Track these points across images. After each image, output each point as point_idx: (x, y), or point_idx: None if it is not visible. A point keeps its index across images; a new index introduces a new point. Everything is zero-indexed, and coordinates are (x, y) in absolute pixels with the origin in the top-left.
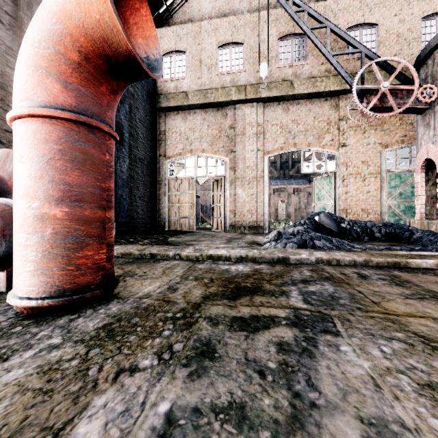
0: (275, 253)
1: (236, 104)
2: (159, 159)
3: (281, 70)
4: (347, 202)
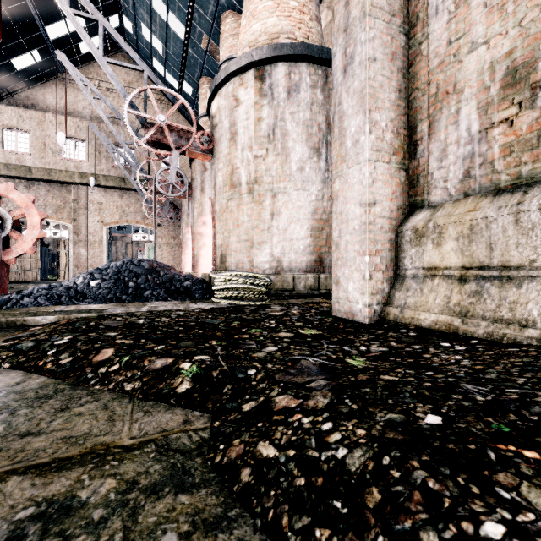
0: None
1: (79, 185)
2: None
3: (117, 168)
4: (162, 261)
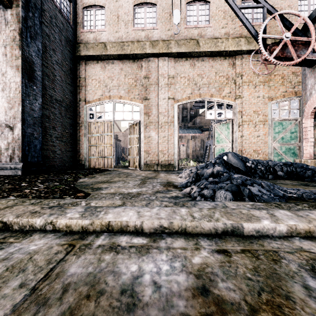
0: (217, 217)
1: (150, 57)
2: (79, 103)
3: (189, 30)
4: (242, 145)
